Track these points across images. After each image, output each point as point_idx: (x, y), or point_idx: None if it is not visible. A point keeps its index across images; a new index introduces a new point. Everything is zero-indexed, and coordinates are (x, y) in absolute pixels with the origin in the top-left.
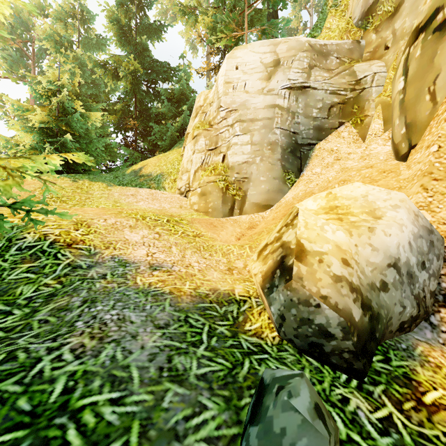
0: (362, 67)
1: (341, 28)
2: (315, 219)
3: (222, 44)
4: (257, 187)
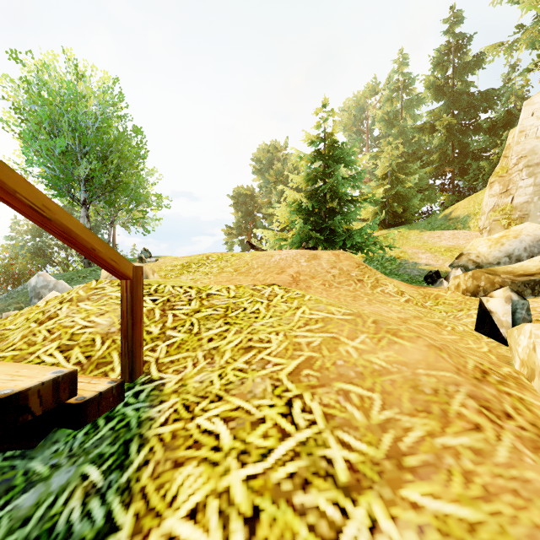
0: None
1: None
2: (478, 243)
3: None
4: (534, 221)
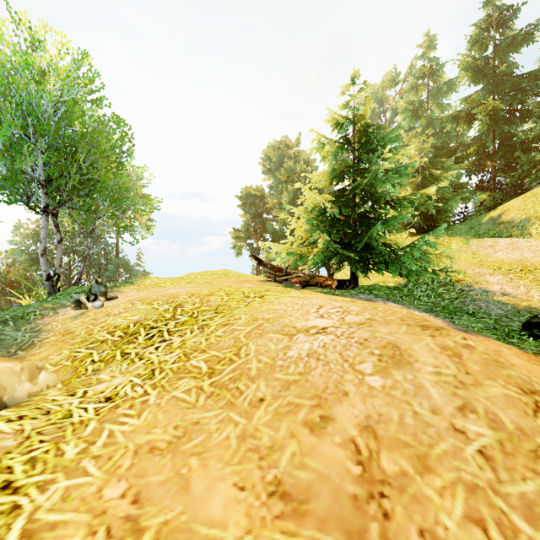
0: None
1: None
2: None
3: None
4: None
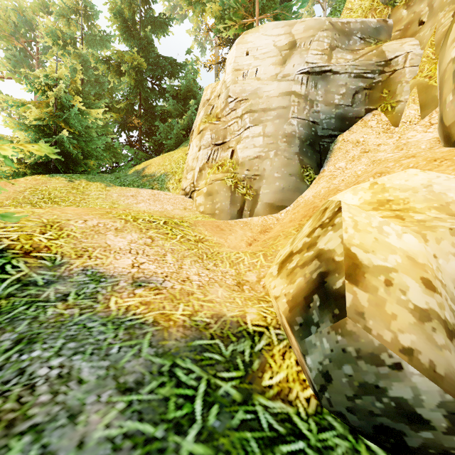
0: (392, 46)
1: (365, 8)
2: (367, 217)
3: (231, 33)
4: (270, 185)
